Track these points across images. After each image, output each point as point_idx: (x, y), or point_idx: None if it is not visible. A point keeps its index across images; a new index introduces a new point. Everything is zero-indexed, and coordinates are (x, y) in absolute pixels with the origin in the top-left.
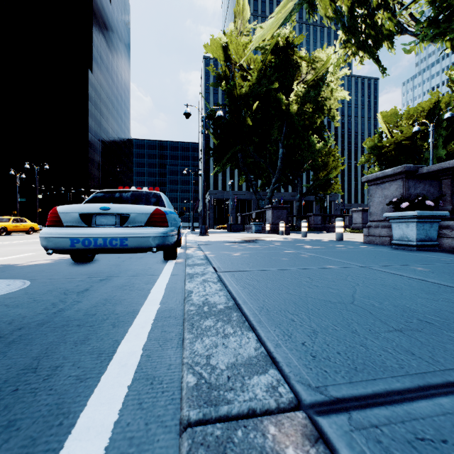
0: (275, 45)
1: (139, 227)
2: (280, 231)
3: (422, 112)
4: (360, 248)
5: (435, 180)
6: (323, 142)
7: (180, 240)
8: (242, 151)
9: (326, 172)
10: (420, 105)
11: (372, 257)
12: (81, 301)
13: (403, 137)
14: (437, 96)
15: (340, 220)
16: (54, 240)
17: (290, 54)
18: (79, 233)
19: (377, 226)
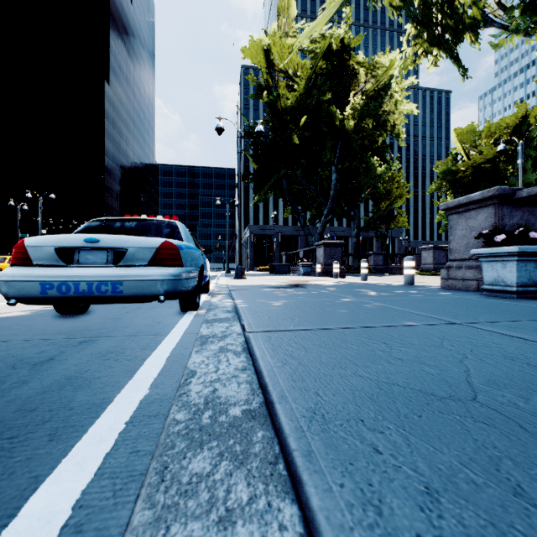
0: (327, 48)
1: (140, 266)
2: (334, 273)
3: (506, 129)
4: (440, 295)
5: (536, 207)
6: (385, 166)
7: (207, 285)
8: (287, 176)
9: (389, 201)
10: (502, 121)
11: (463, 308)
12: (30, 380)
13: (483, 160)
14: (524, 109)
15: (410, 259)
16: (17, 285)
17: (345, 59)
18: (53, 274)
19: (460, 267)
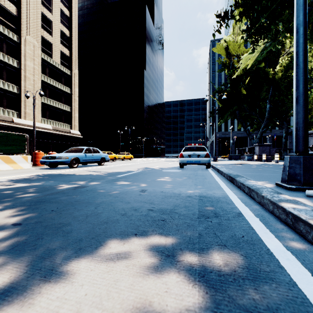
0: None
1: (202, 158)
2: (262, 160)
3: None
4: None
5: None
6: None
7: None
8: (238, 109)
9: (310, 115)
10: None
11: None
12: (198, 172)
13: None
14: None
15: None
16: (183, 161)
17: None
18: (188, 159)
19: None
